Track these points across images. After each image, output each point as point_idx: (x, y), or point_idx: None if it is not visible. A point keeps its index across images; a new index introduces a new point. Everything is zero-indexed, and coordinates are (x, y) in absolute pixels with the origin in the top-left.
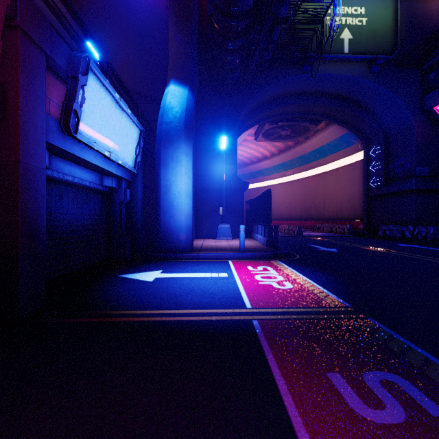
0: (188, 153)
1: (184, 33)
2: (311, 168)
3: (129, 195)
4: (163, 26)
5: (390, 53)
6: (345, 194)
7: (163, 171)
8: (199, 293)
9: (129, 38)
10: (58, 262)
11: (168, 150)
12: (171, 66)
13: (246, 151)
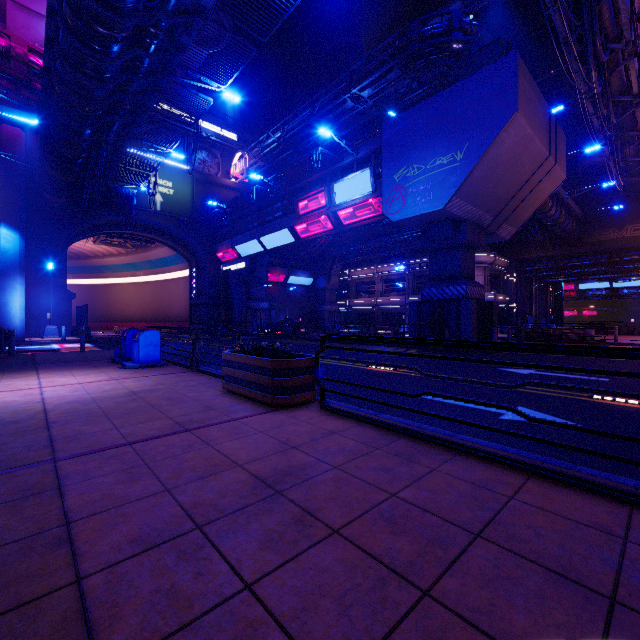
0: (22, 283)
1: (14, 188)
2: (159, 273)
3: None
4: None
5: (189, 216)
6: (183, 300)
7: (2, 293)
8: (38, 348)
9: None
10: None
11: (6, 281)
12: (1, 211)
13: (86, 245)
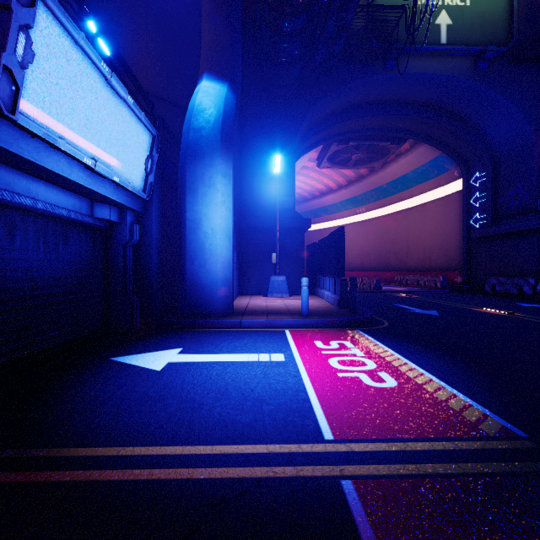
0: (226, 174)
1: (223, 11)
2: (389, 203)
3: (139, 234)
4: (196, 9)
5: (503, 44)
6: (436, 237)
7: (190, 198)
8: (235, 400)
9: (149, 23)
10: (4, 339)
11: (197, 168)
12: (205, 56)
13: (306, 183)
